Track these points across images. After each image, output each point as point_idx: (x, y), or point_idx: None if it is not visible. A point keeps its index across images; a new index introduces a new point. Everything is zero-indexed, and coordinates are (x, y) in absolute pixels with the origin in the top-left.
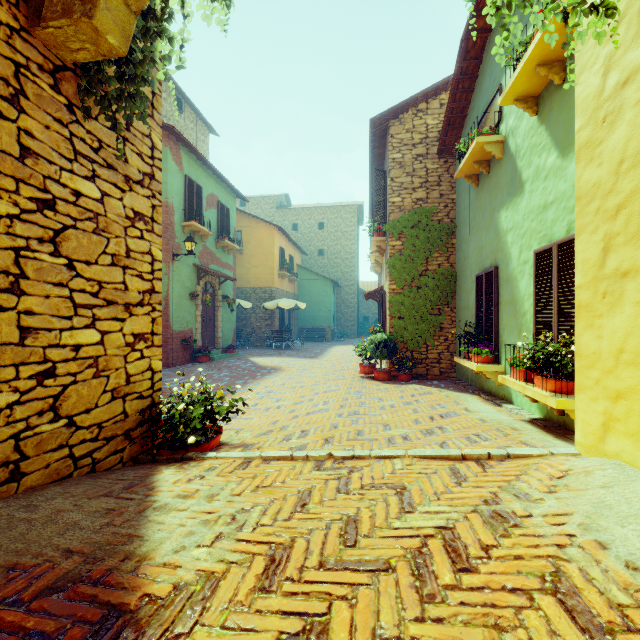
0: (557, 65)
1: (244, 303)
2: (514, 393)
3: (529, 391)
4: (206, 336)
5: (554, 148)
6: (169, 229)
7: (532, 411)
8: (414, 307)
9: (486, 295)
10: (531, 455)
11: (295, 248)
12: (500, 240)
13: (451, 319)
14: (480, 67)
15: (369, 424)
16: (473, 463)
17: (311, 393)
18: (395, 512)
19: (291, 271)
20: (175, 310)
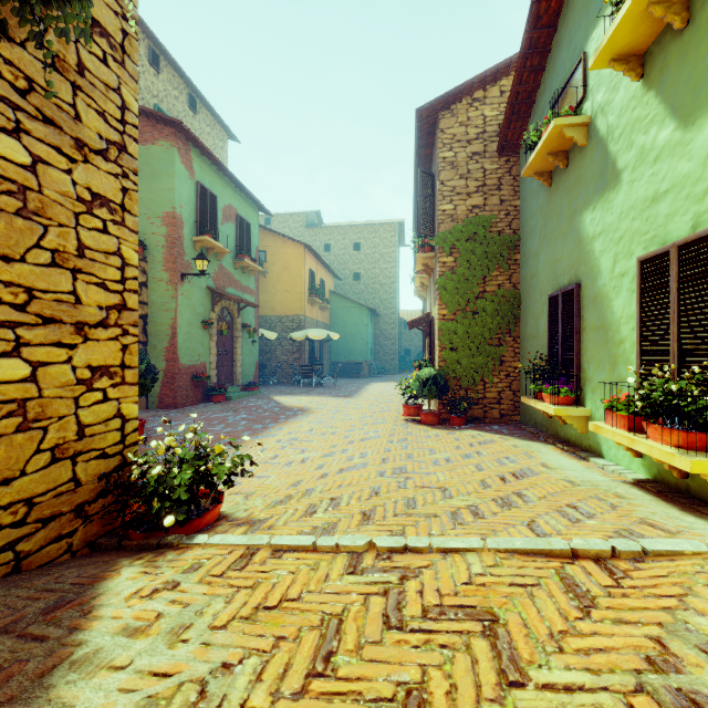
0: (678, 2)
1: (268, 333)
2: (605, 444)
3: (641, 445)
4: (222, 371)
5: (670, 118)
6: (177, 244)
7: (633, 469)
8: (469, 336)
9: (563, 320)
10: (682, 553)
11: (327, 271)
12: (583, 249)
13: (514, 351)
14: (554, 38)
15: (421, 488)
16: (592, 565)
17: (345, 441)
18: (491, 683)
19: (322, 297)
20: (184, 340)
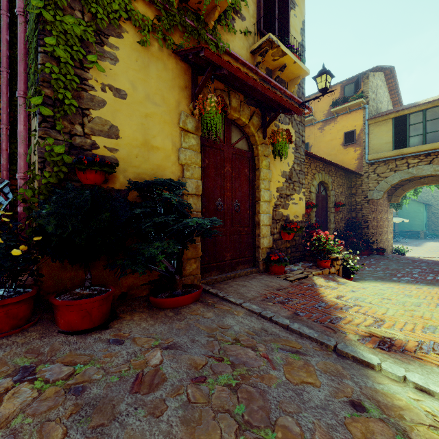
0: None
1: None
2: None
3: None
4: None
5: None
6: None
7: None
8: None
9: None
10: None
11: None
12: None
13: None
14: None
15: None
16: None
17: (422, 254)
18: None
19: None
20: None
